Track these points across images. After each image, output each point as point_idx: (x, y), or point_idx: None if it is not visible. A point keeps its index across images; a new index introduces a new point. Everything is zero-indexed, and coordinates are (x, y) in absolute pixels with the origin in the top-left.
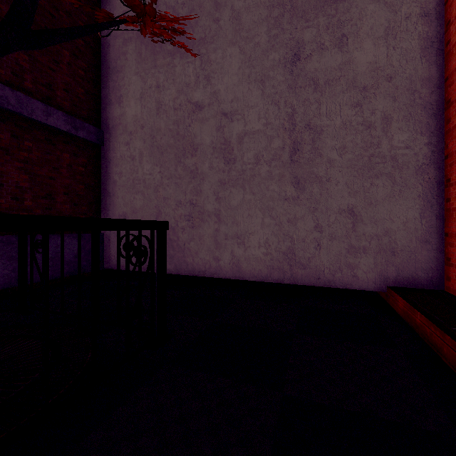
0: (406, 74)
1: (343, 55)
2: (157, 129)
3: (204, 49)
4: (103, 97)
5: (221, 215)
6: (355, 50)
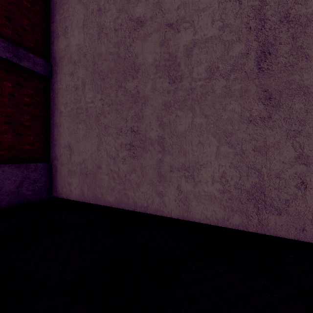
0: None
1: None
2: (98, 54)
3: None
4: (52, 31)
5: (166, 143)
6: None
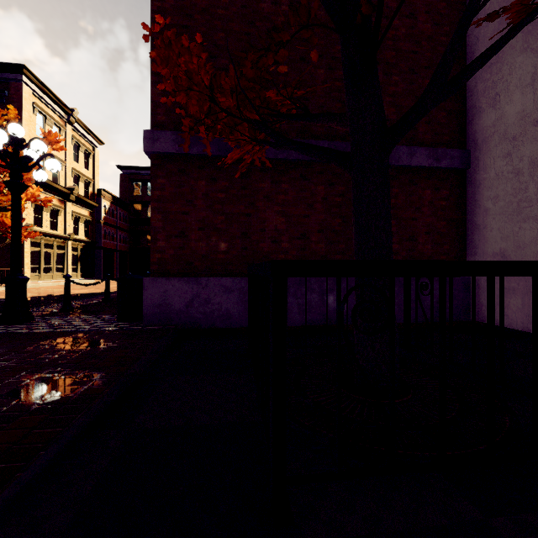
0: None
1: None
2: None
3: None
4: (469, 108)
5: None
6: None
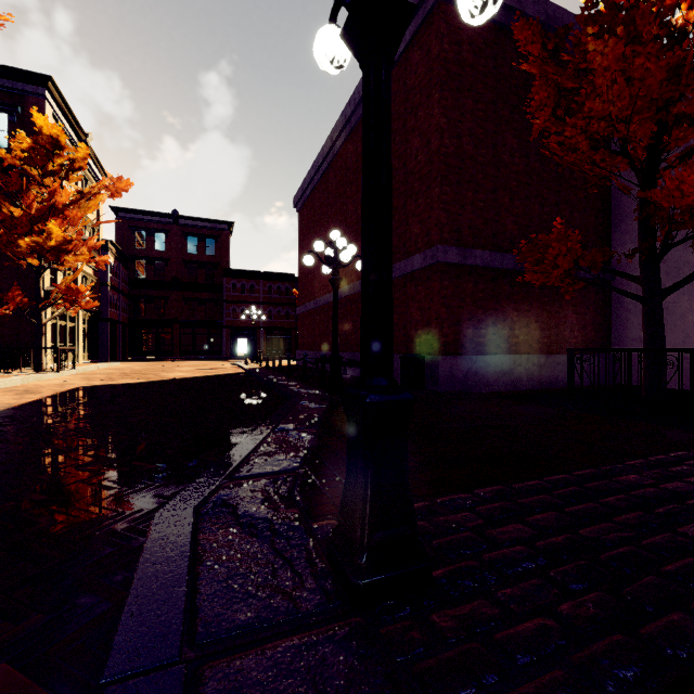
0: None
1: None
2: (683, 262)
3: None
4: (614, 239)
5: None
6: None
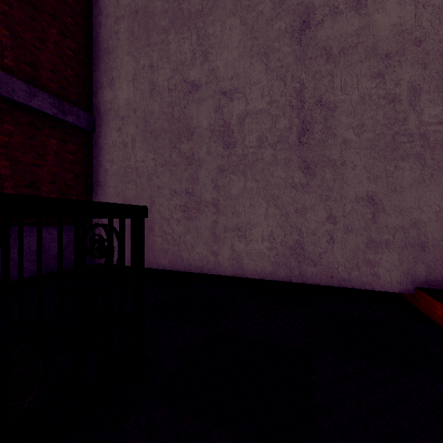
0: (439, 36)
1: (360, 18)
2: (150, 112)
3: (201, 22)
4: (94, 80)
5: (220, 205)
6: (376, 12)
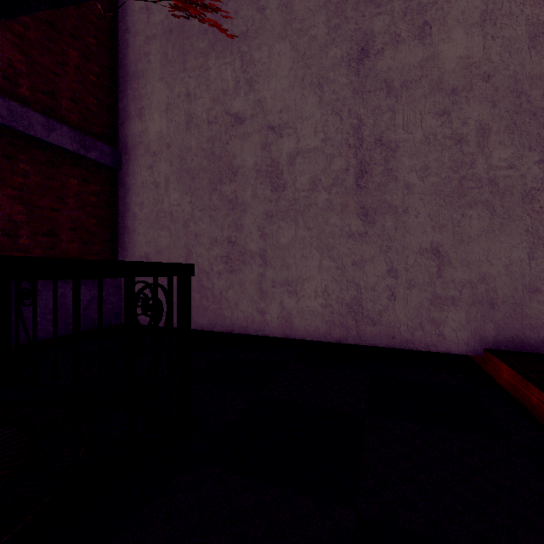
0: (509, 71)
1: (425, 48)
2: (186, 148)
3: (245, 46)
4: (121, 109)
5: (268, 256)
6: (442, 42)
